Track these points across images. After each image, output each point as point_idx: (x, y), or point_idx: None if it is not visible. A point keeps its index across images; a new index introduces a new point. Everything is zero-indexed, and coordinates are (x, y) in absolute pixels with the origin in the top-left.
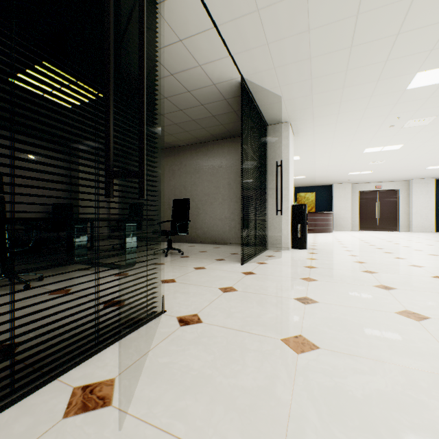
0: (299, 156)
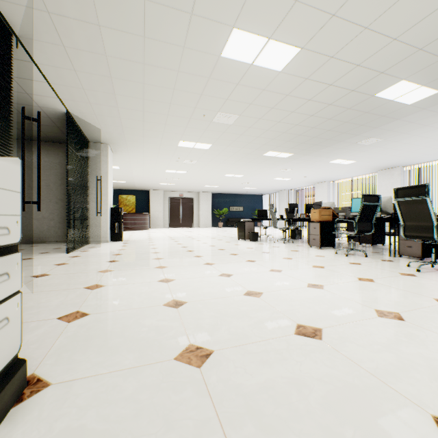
0: (119, 167)
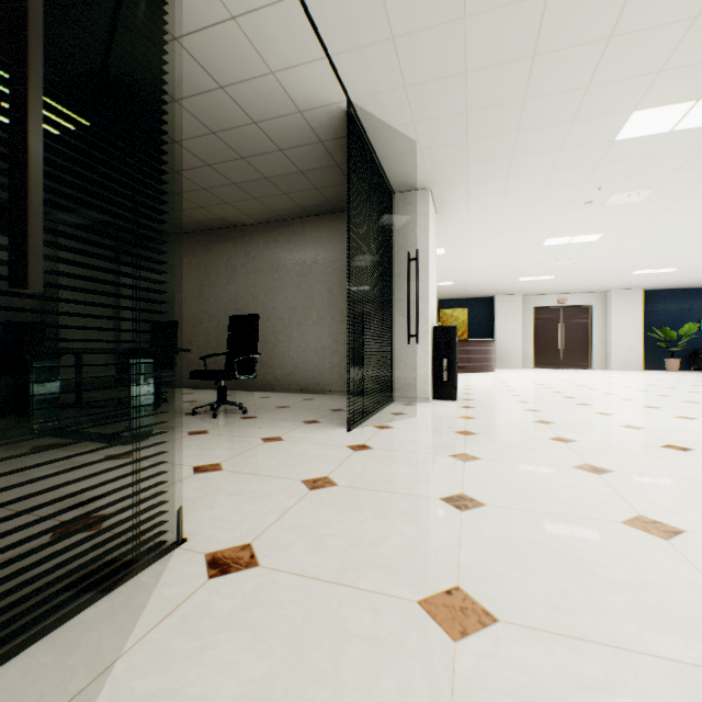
0: (444, 249)
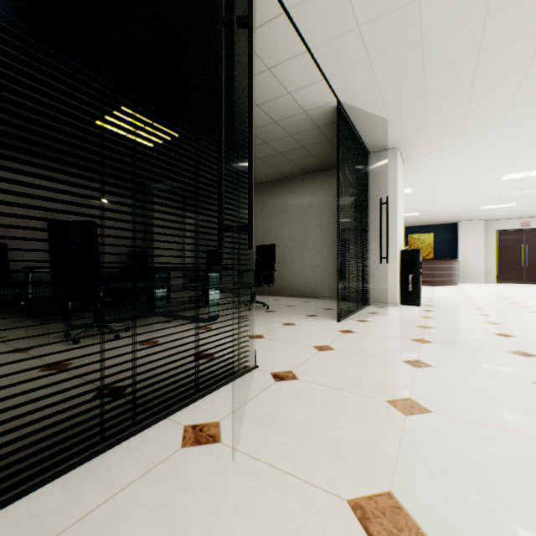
0: (410, 188)
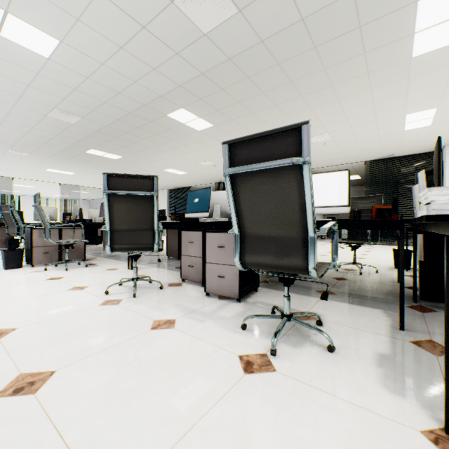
0: None
